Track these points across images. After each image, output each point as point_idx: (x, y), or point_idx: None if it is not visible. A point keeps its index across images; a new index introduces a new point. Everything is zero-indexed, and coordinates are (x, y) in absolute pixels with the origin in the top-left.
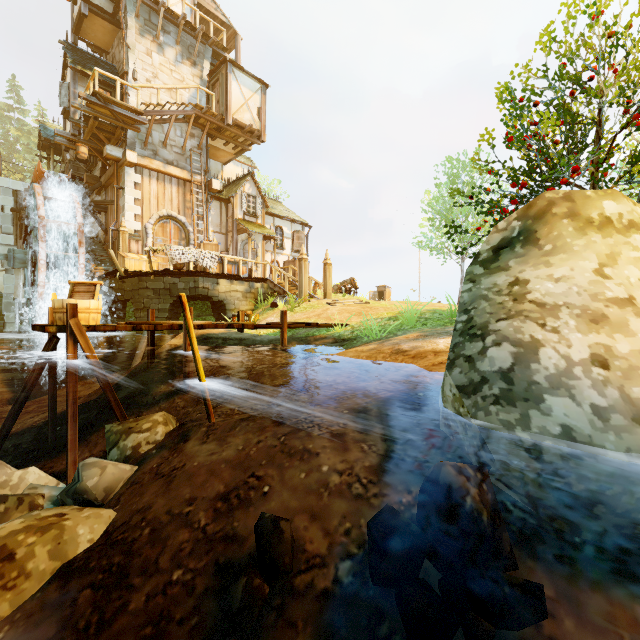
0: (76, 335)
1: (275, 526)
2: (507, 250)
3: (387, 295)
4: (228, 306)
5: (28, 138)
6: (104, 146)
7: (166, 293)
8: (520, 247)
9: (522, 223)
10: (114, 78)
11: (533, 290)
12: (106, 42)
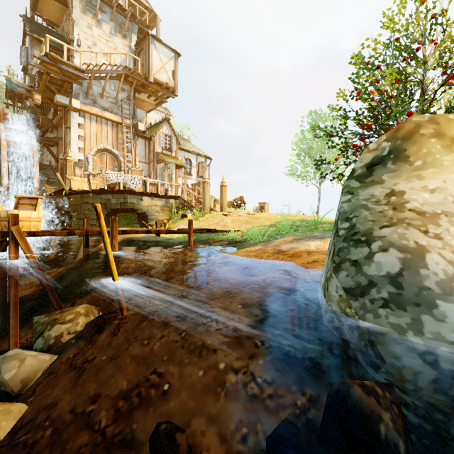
0: (17, 239)
1: (170, 440)
2: (379, 166)
3: (266, 209)
4: (150, 216)
5: (1, 91)
6: (54, 95)
7: (102, 207)
8: (391, 164)
9: (392, 143)
10: (62, 43)
11: (411, 200)
12: (57, 18)
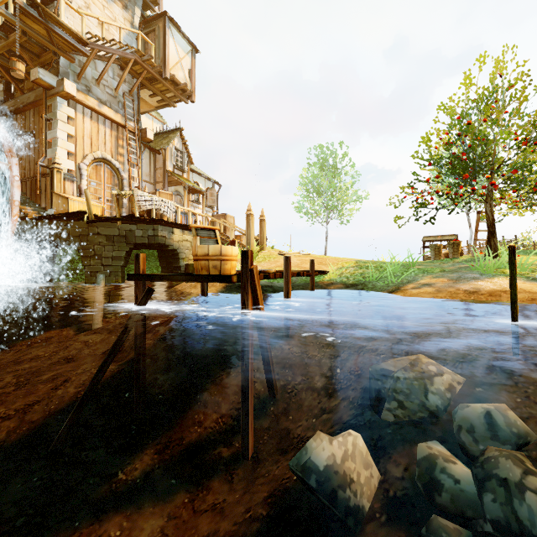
0: (256, 285)
1: None
2: None
3: None
4: (180, 255)
5: None
6: (33, 68)
7: (121, 240)
8: None
9: None
10: None
11: None
12: None
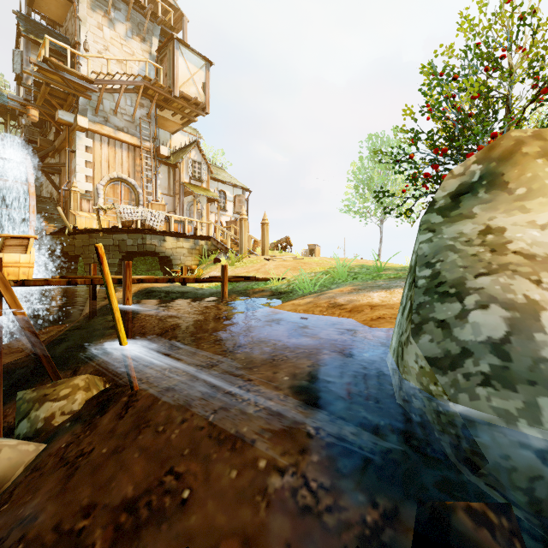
0: (0, 290)
1: None
2: (468, 196)
3: (317, 252)
4: (174, 261)
5: None
6: (56, 111)
7: (115, 249)
8: (484, 192)
9: (484, 166)
10: (65, 47)
11: (514, 239)
12: (59, 15)
